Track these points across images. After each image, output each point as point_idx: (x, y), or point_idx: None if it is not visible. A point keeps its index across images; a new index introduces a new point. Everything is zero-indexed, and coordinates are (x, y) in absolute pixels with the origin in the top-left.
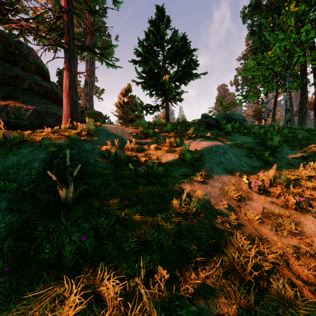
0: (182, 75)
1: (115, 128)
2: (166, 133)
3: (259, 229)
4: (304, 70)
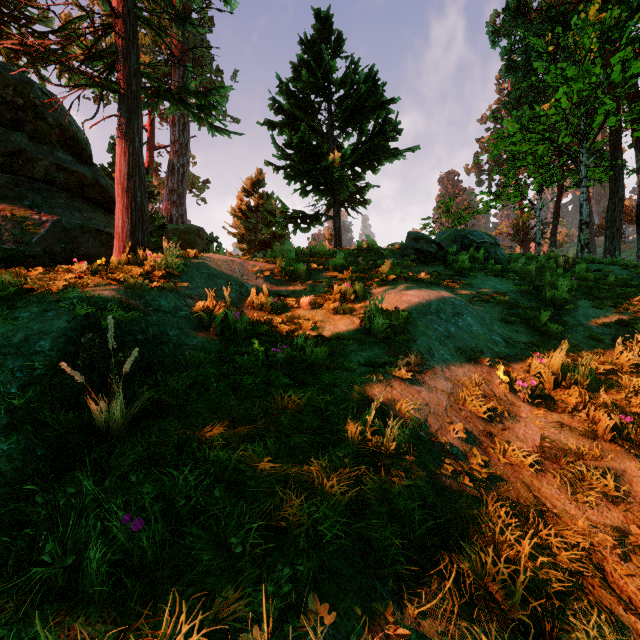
0: (369, 153)
1: (228, 262)
2: (334, 271)
3: (535, 487)
4: (617, 143)
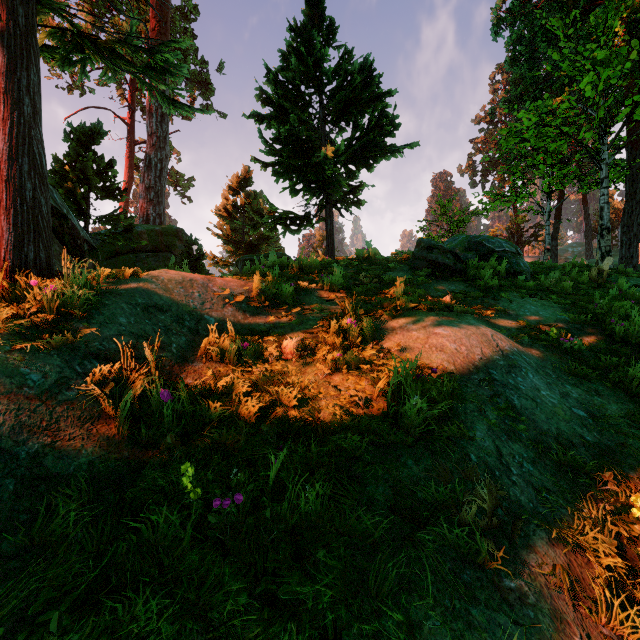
0: (364, 149)
1: (184, 283)
2: (330, 290)
3: None
4: (635, 141)
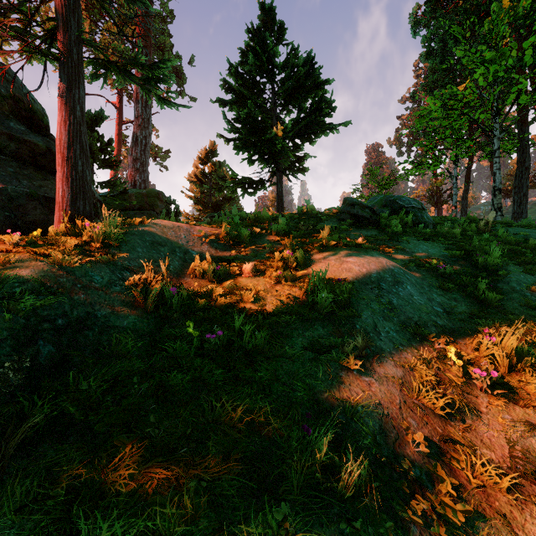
0: (307, 127)
1: (174, 228)
2: (277, 235)
3: (518, 523)
4: (524, 119)
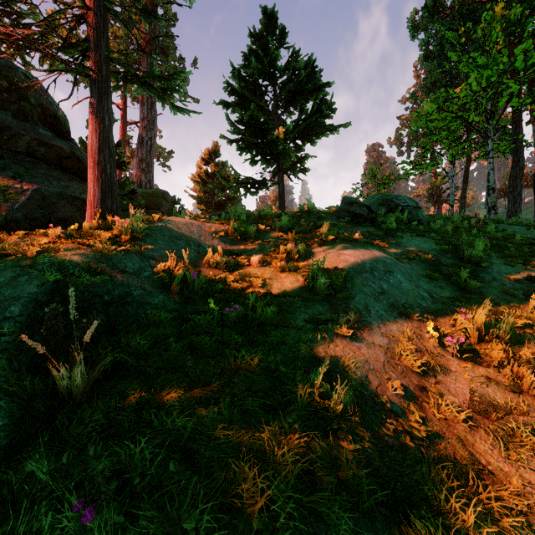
0: (308, 128)
1: (187, 224)
2: (280, 231)
3: (469, 443)
4: (518, 121)
